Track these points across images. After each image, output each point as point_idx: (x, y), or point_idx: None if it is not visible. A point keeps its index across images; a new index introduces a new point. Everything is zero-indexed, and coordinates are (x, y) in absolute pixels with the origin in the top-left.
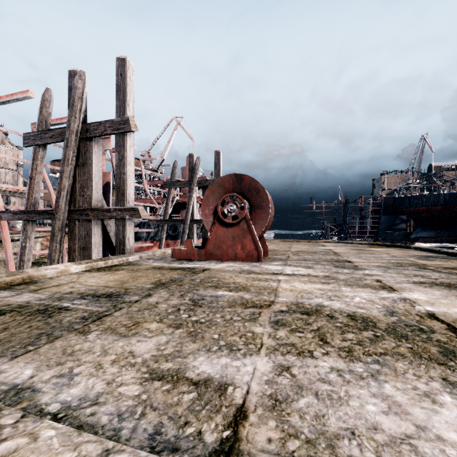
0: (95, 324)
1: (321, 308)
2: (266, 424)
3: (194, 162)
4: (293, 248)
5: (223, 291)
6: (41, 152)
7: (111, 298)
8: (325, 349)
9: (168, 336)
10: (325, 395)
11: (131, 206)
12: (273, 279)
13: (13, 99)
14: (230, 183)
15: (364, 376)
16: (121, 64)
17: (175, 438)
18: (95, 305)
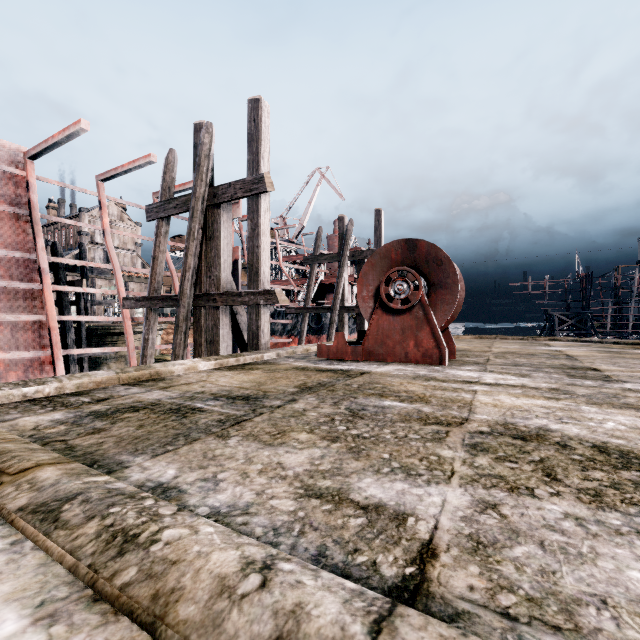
0: (234, 429)
1: (546, 433)
2: (465, 568)
3: (345, 227)
4: (496, 348)
5: (391, 401)
6: (164, 226)
7: (248, 401)
8: (555, 488)
9: (322, 450)
10: (556, 547)
11: (267, 289)
12: (464, 389)
13: (136, 166)
14: (398, 253)
15: (623, 532)
16: (254, 107)
17: (343, 564)
18: (231, 407)
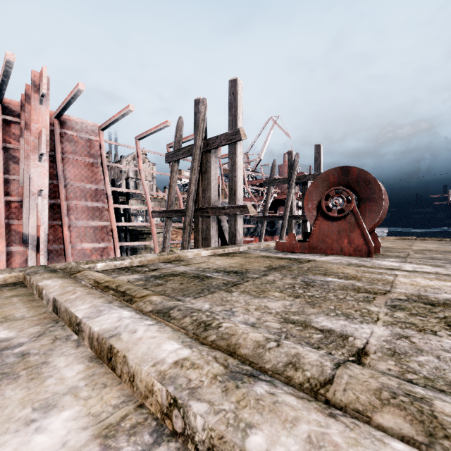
0: (234, 288)
1: None
2: (386, 361)
3: (293, 159)
4: (415, 247)
5: (332, 278)
6: (176, 166)
7: (237, 274)
8: None
9: (290, 301)
10: (448, 359)
11: (241, 204)
12: (387, 273)
13: (158, 129)
14: (335, 177)
15: None
16: (232, 85)
17: None
18: (228, 277)
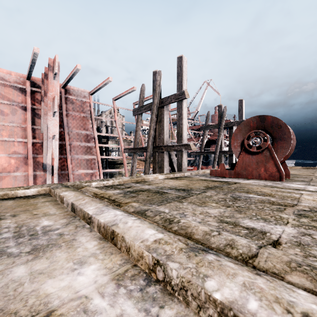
0: (183, 200)
1: None
2: (293, 249)
3: (222, 110)
4: None
5: (253, 195)
6: (140, 117)
7: (185, 191)
8: None
9: (223, 209)
10: None
11: (185, 143)
12: (295, 192)
13: (127, 93)
14: (254, 123)
15: None
16: (179, 60)
17: None
18: (179, 193)
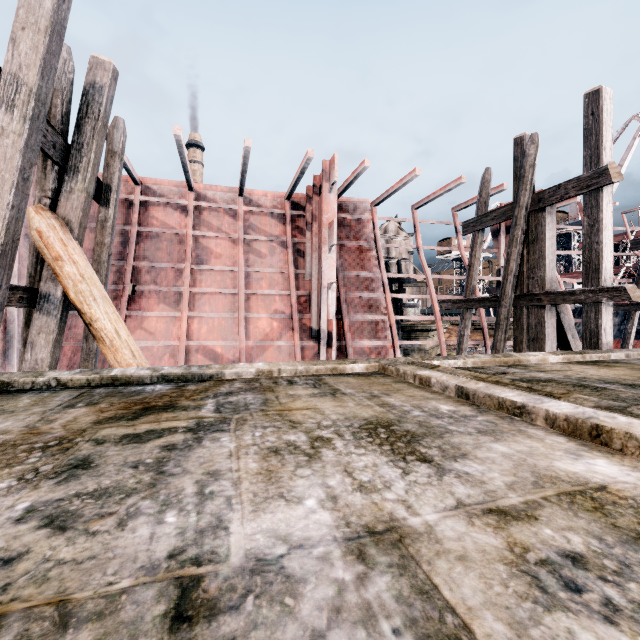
0: None
1: None
2: None
3: None
4: None
5: None
6: (479, 237)
7: None
8: None
9: None
10: None
11: (611, 285)
12: None
13: (446, 191)
14: None
15: None
16: (591, 100)
17: None
18: (638, 391)
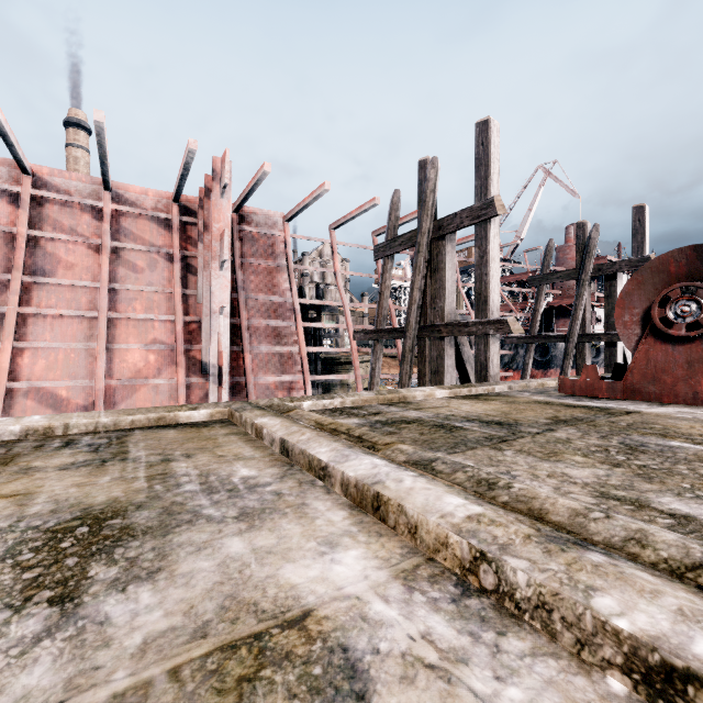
0: (503, 445)
1: None
2: None
3: (587, 235)
4: None
5: (680, 442)
6: (389, 263)
7: (502, 426)
8: None
9: (605, 471)
10: None
11: (496, 318)
12: None
13: (362, 211)
14: (680, 265)
15: None
16: (481, 130)
17: None
18: (489, 429)
